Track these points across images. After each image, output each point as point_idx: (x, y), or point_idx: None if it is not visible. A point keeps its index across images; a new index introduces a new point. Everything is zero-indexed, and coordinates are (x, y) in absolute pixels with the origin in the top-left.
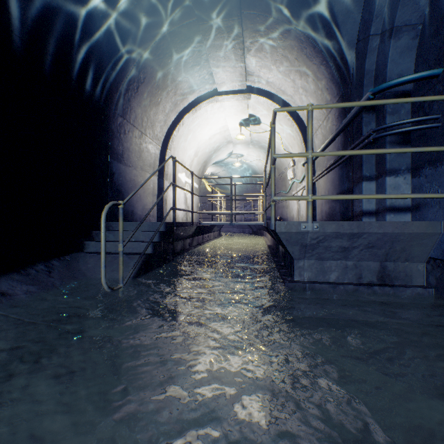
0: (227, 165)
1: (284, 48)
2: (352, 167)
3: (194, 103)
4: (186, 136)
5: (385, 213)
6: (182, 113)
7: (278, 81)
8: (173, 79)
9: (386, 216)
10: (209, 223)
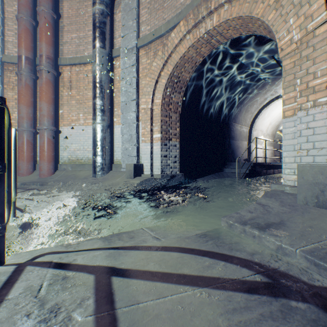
0: None
1: None
2: None
3: (267, 103)
4: (263, 117)
5: None
6: (260, 110)
7: None
8: (255, 100)
9: None
10: (275, 163)
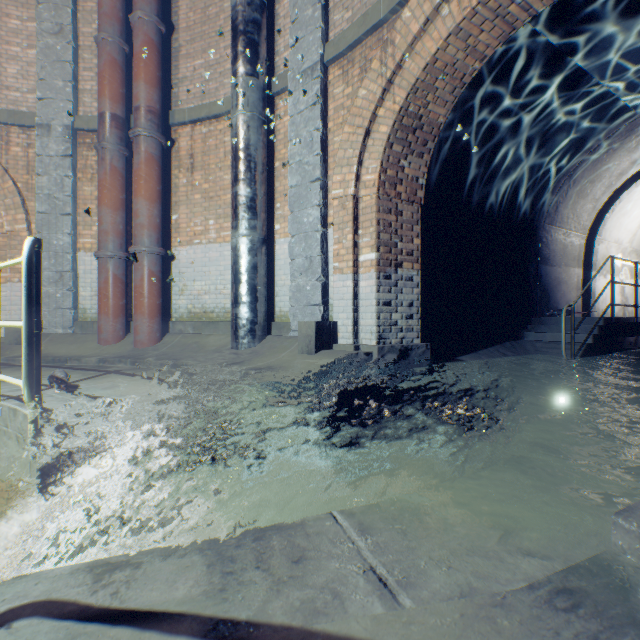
0: None
1: None
2: None
3: (637, 174)
4: (623, 210)
5: None
6: (618, 191)
7: None
8: (606, 167)
9: None
10: None
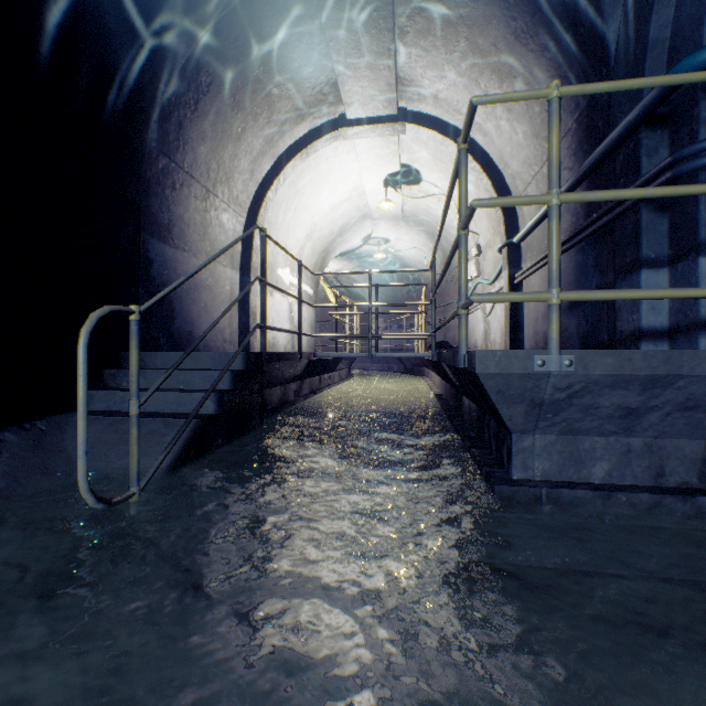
0: (362, 258)
1: (472, 24)
2: (613, 243)
3: (304, 140)
4: (291, 202)
5: (696, 333)
6: (283, 159)
7: (456, 96)
8: (264, 91)
9: (699, 339)
10: (331, 354)
